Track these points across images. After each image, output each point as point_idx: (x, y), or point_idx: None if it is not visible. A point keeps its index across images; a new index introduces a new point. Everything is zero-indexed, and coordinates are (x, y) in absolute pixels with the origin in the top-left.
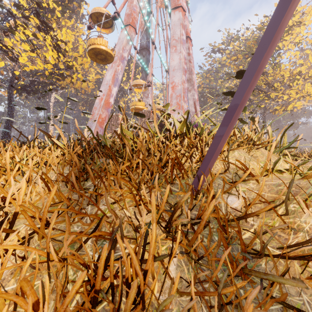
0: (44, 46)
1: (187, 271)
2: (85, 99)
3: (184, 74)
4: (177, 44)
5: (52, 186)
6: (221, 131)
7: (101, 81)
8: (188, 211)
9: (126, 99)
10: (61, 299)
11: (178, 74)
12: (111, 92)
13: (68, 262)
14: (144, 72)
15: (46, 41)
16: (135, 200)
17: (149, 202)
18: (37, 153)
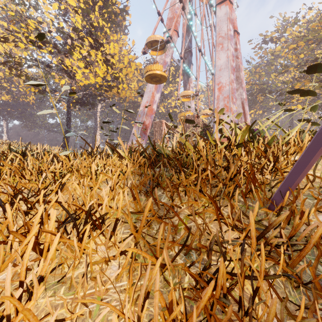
0: (95, 62)
1: (289, 294)
2: (127, 107)
3: (232, 73)
4: (224, 41)
5: (137, 196)
6: (316, 144)
7: (142, 87)
8: (281, 230)
9: (165, 104)
10: (178, 300)
11: (225, 74)
12: (154, 99)
13: (179, 268)
14: (185, 75)
15: (97, 57)
16: (217, 214)
17: (232, 217)
18: (110, 164)
